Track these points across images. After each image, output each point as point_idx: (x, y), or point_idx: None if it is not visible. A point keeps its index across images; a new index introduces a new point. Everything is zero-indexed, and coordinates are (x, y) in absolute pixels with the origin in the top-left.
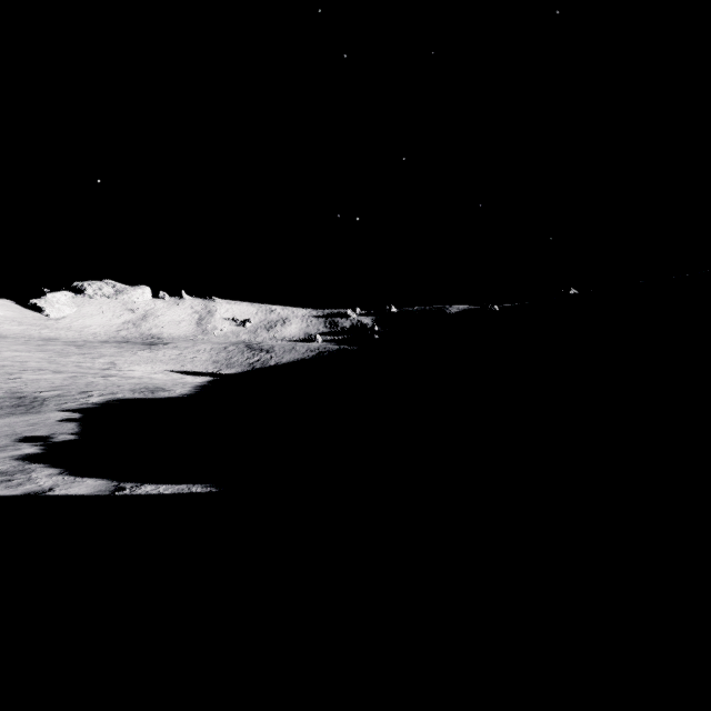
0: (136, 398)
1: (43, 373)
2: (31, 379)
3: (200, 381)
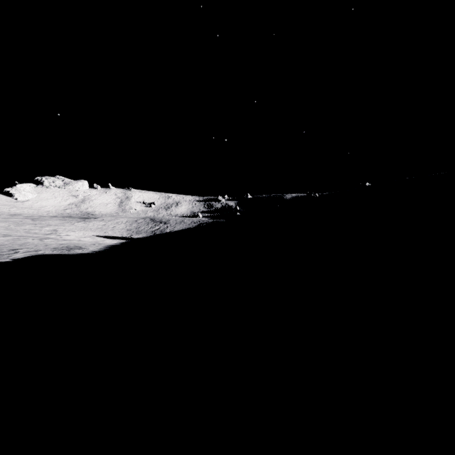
0: (52, 254)
1: None
2: None
3: (115, 243)
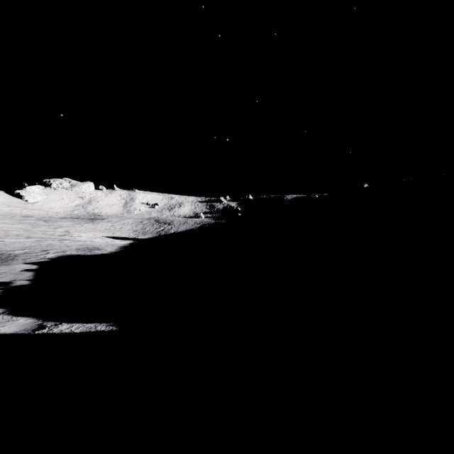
0: (78, 254)
1: (19, 238)
2: (10, 242)
3: (124, 243)
